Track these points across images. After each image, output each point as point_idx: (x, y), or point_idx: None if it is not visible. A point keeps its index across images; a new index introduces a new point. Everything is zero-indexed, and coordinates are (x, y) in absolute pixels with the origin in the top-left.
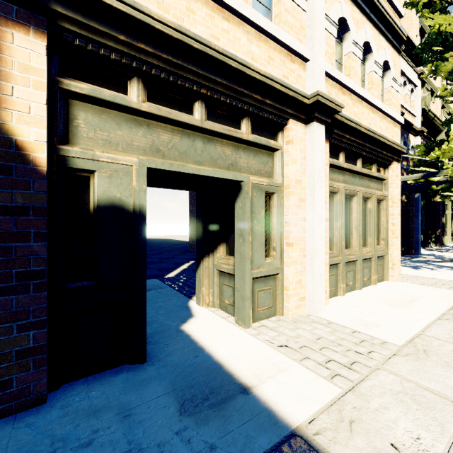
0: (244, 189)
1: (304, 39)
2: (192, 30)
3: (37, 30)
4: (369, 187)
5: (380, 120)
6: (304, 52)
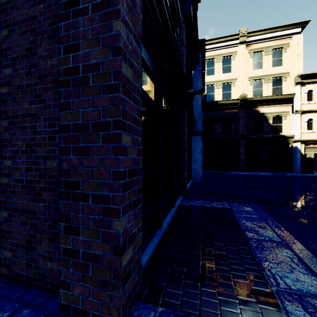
0: None
1: None
2: None
3: (303, 144)
4: None
5: None
6: None
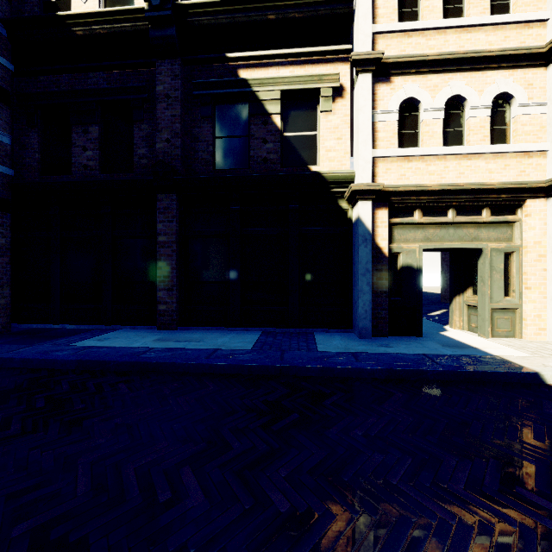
0: (484, 252)
1: (544, 134)
2: (447, 177)
3: (385, 208)
4: None
5: None
6: (541, 147)
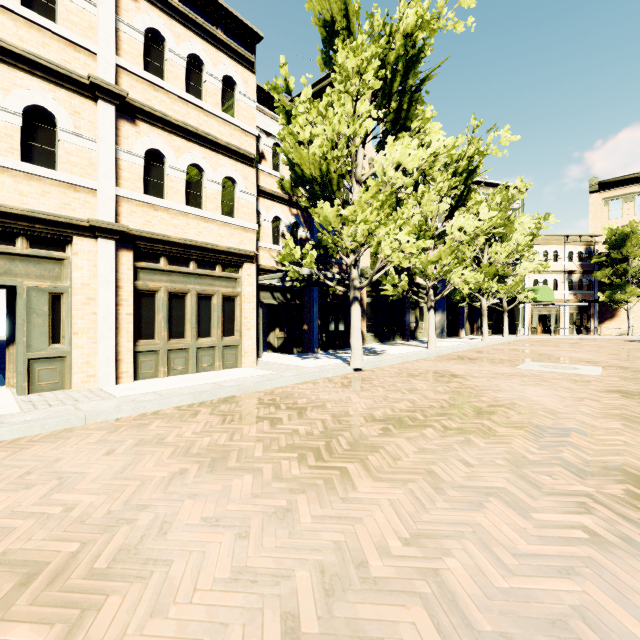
0: (18, 291)
1: (95, 172)
2: None
3: None
4: (214, 285)
5: (219, 228)
6: (88, 184)
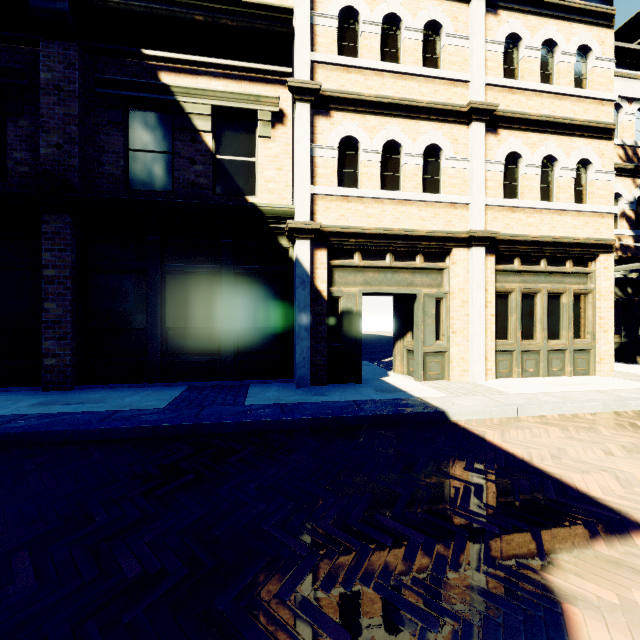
0: (418, 297)
1: (467, 188)
2: (384, 221)
3: (324, 248)
4: (563, 282)
5: (572, 219)
6: (464, 200)
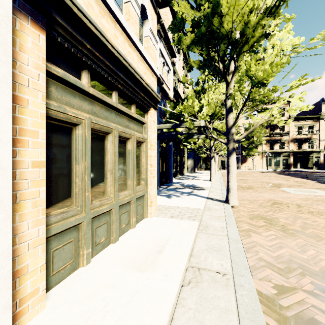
0: None
1: None
2: None
3: None
4: (129, 127)
5: (138, 60)
6: None
